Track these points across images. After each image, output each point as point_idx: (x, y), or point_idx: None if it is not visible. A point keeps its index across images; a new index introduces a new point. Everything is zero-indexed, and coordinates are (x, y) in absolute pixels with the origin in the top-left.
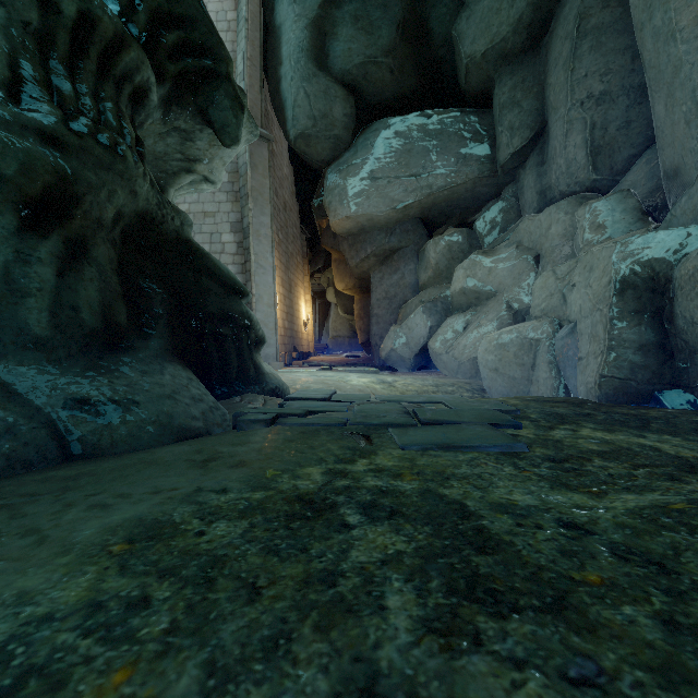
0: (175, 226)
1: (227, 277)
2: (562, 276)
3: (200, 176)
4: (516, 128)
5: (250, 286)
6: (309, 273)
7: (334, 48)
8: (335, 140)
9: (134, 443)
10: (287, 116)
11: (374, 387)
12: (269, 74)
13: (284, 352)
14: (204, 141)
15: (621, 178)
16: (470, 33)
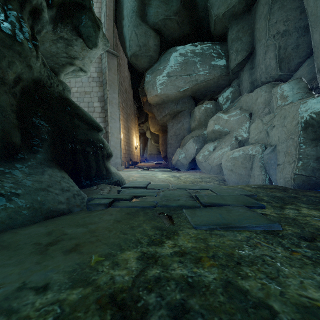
0: (58, 89)
1: (90, 120)
2: (266, 122)
3: (77, 67)
4: (239, 51)
5: (107, 128)
6: (137, 123)
7: (149, 11)
8: (150, 57)
9: (11, 223)
10: (126, 45)
11: (170, 179)
12: (118, 25)
13: (125, 161)
14: (78, 46)
15: (293, 74)
16: (217, 3)
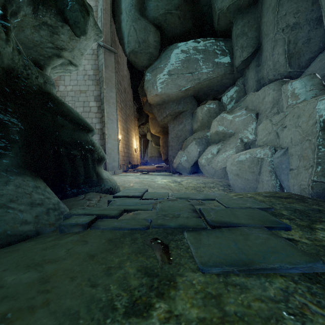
0: (38, 82)
1: (77, 118)
2: (276, 122)
3: (66, 60)
4: (244, 47)
5: (104, 129)
6: (137, 125)
7: (149, 5)
8: (150, 54)
9: None
10: (125, 41)
11: (170, 185)
12: (116, 20)
13: (123, 164)
14: (66, 35)
15: (304, 70)
16: None
